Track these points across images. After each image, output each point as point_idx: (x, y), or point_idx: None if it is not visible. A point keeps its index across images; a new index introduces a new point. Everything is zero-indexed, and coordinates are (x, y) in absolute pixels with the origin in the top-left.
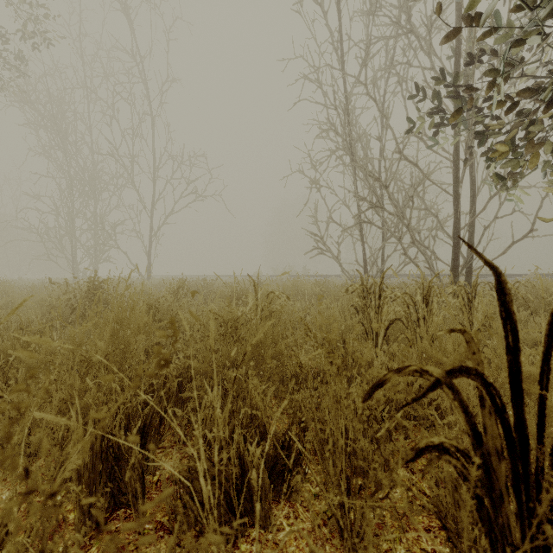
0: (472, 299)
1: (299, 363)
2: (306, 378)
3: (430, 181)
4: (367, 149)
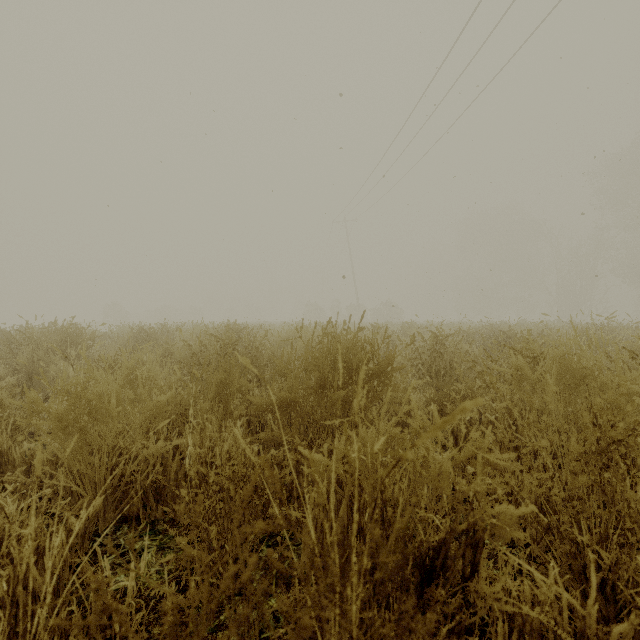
0: None
1: None
2: None
3: None
4: None
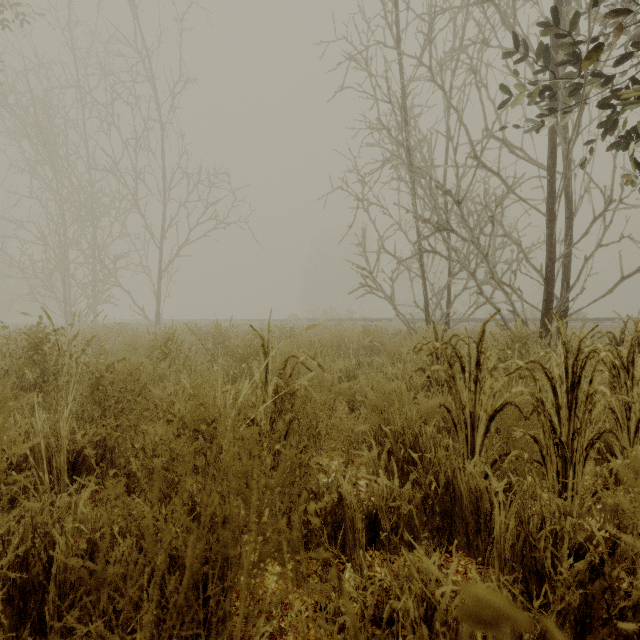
0: (628, 366)
1: (339, 491)
2: (352, 526)
3: (516, 195)
4: (432, 153)
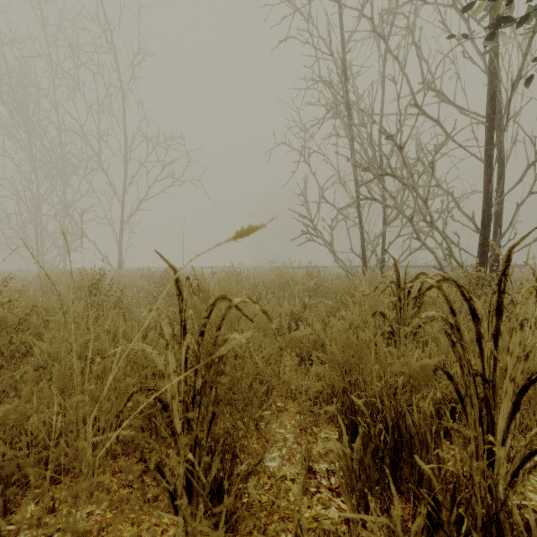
0: None
1: None
2: None
3: (455, 142)
4: (373, 102)
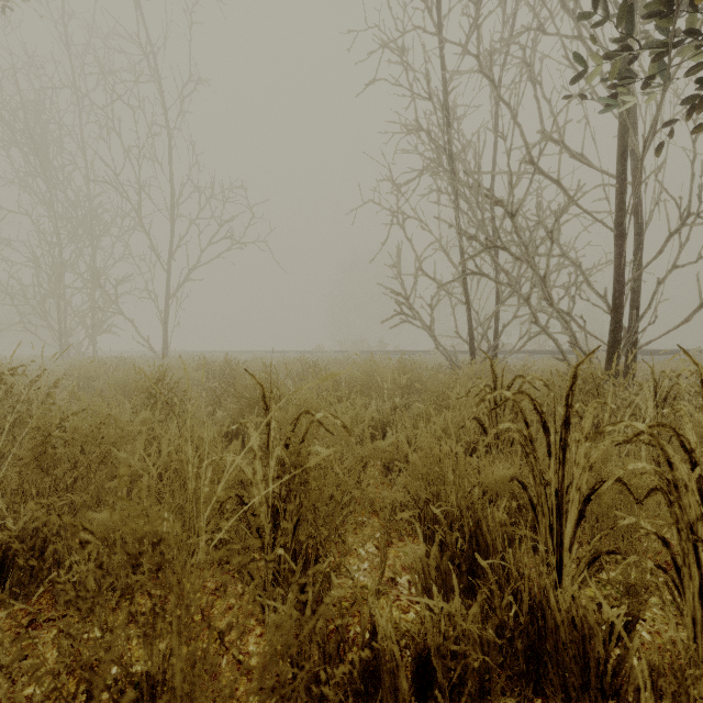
0: None
1: (373, 623)
2: (393, 688)
3: (579, 207)
4: (480, 157)
